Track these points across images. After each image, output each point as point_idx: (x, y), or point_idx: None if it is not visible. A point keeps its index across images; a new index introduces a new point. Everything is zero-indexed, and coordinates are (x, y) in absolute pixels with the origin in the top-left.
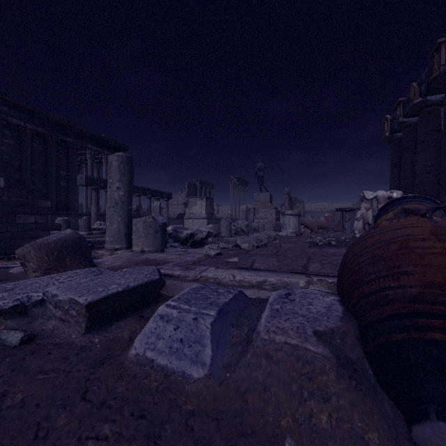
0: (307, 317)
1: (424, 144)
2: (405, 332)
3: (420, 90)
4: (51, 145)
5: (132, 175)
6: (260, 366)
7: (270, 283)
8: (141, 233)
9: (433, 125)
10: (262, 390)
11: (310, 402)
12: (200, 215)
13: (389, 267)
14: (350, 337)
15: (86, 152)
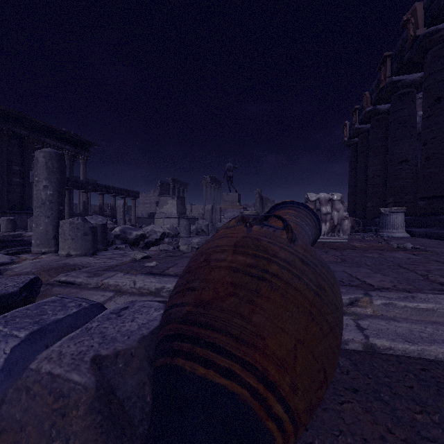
0: (106, 338)
1: (375, 149)
2: (165, 357)
3: (371, 99)
4: (1, 138)
5: (63, 173)
6: (19, 402)
7: (168, 289)
8: (68, 235)
9: (383, 132)
10: (19, 430)
11: (56, 443)
12: (171, 214)
13: (186, 281)
14: (137, 360)
15: (44, 147)
